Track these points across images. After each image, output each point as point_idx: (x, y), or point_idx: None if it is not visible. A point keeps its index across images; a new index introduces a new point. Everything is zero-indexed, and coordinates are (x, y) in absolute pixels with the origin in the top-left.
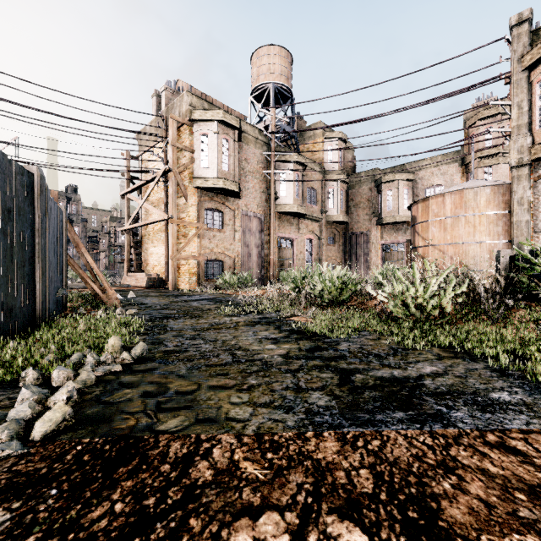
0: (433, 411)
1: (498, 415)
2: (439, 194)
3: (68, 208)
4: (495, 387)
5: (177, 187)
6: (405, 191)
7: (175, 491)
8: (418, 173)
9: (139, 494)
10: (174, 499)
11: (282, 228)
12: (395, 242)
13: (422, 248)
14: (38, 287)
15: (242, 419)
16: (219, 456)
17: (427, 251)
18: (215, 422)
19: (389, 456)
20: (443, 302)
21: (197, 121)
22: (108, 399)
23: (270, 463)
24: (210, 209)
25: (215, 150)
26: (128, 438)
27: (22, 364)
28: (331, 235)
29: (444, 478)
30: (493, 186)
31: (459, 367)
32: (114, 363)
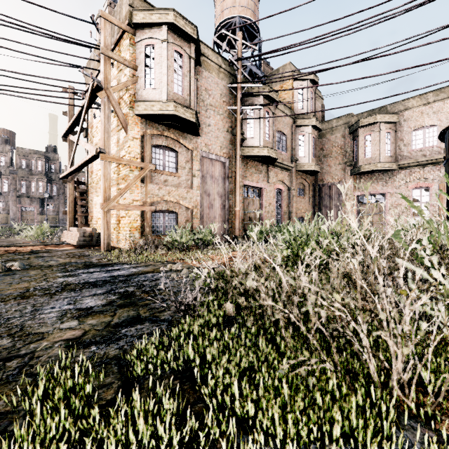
0: None
1: None
2: None
3: (47, 166)
4: None
5: (117, 117)
6: (387, 135)
7: None
8: (403, 114)
9: None
10: None
11: (250, 176)
12: (373, 192)
13: None
14: None
15: None
16: None
17: None
18: None
19: None
20: None
21: (140, 27)
22: None
23: None
24: (160, 146)
25: (164, 65)
26: None
27: None
28: (301, 186)
29: None
30: None
31: None
32: None
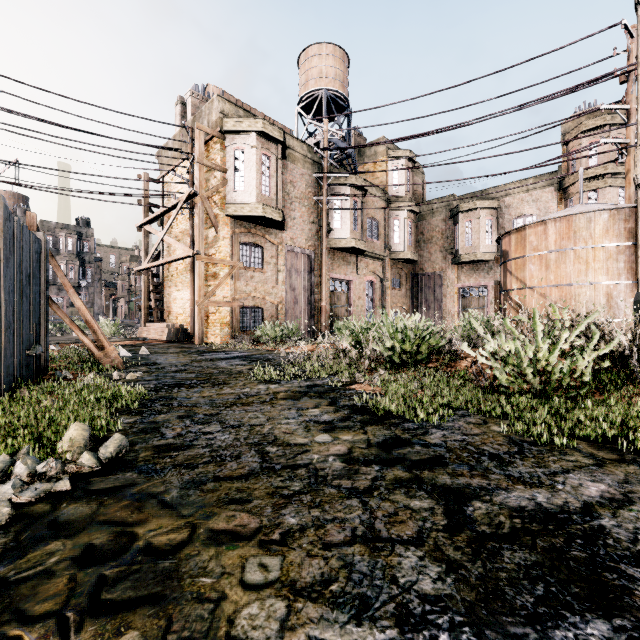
0: None
1: None
2: (540, 222)
3: (79, 245)
4: None
5: (205, 215)
6: (488, 222)
7: None
8: (505, 200)
9: None
10: None
11: (337, 268)
12: (475, 285)
13: (516, 291)
14: None
15: None
16: None
17: (523, 295)
18: None
19: None
20: (578, 366)
21: (230, 132)
22: (7, 570)
23: None
24: (246, 243)
25: (253, 169)
26: None
27: None
28: (397, 277)
29: None
30: (612, 210)
31: None
32: (61, 474)
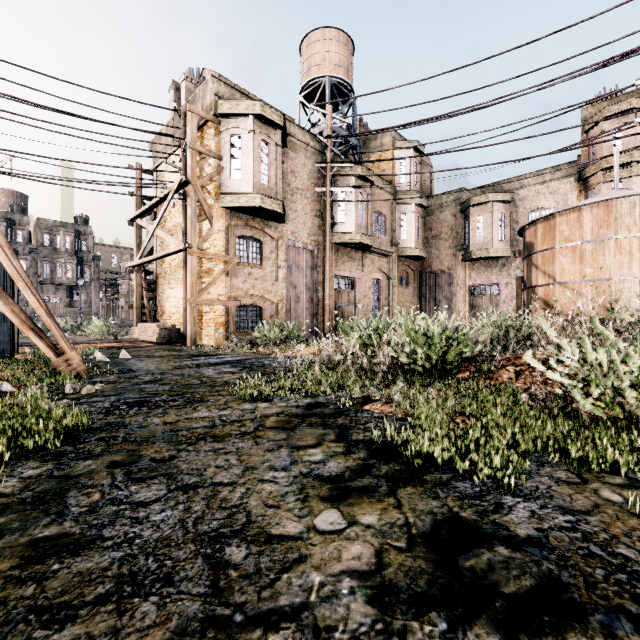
0: None
1: None
2: (573, 209)
3: (77, 243)
4: None
5: (199, 207)
6: (501, 216)
7: None
8: (519, 193)
9: None
10: None
11: (341, 264)
12: (487, 283)
13: (543, 287)
14: None
15: None
16: None
17: (552, 292)
18: None
19: None
20: None
21: (225, 116)
22: None
23: None
24: (244, 237)
25: (251, 156)
26: None
27: None
28: (404, 274)
29: None
30: None
31: None
32: None
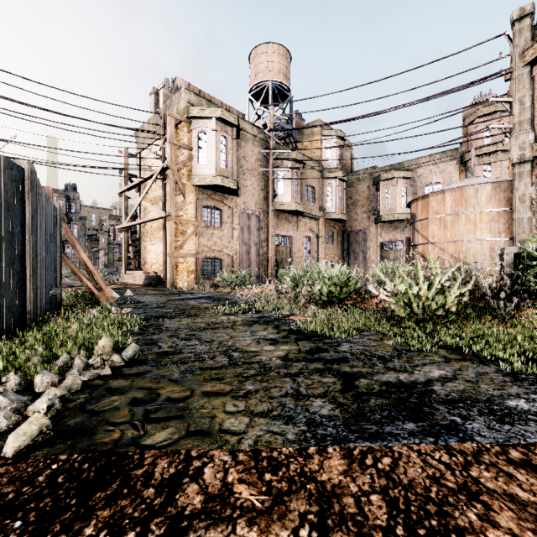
0: (446, 421)
1: (518, 427)
2: (439, 192)
3: (68, 206)
4: (510, 394)
5: (175, 184)
6: (403, 189)
7: (158, 523)
8: (417, 171)
9: (117, 527)
10: (156, 534)
11: (281, 226)
12: (393, 240)
13: (421, 245)
14: (29, 286)
15: (237, 431)
16: (210, 477)
17: (427, 249)
18: (207, 435)
19: (402, 477)
20: (447, 301)
21: (195, 118)
22: (93, 407)
23: (268, 487)
24: (208, 206)
25: (214, 148)
26: (110, 454)
27: (5, 368)
28: (330, 233)
29: (468, 506)
30: (494, 183)
31: (468, 370)
32: (103, 366)
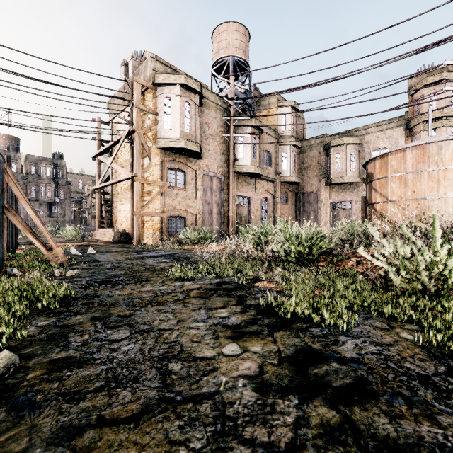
0: None
1: None
2: (399, 150)
3: (55, 172)
4: None
5: (142, 148)
6: (352, 154)
7: None
8: (365, 138)
9: None
10: None
11: (240, 188)
12: (342, 200)
13: (379, 204)
14: None
15: None
16: None
17: (385, 207)
18: None
19: None
20: None
21: (160, 85)
22: None
23: None
24: (173, 168)
25: (178, 113)
26: None
27: None
28: (284, 194)
29: None
30: None
31: None
32: None
